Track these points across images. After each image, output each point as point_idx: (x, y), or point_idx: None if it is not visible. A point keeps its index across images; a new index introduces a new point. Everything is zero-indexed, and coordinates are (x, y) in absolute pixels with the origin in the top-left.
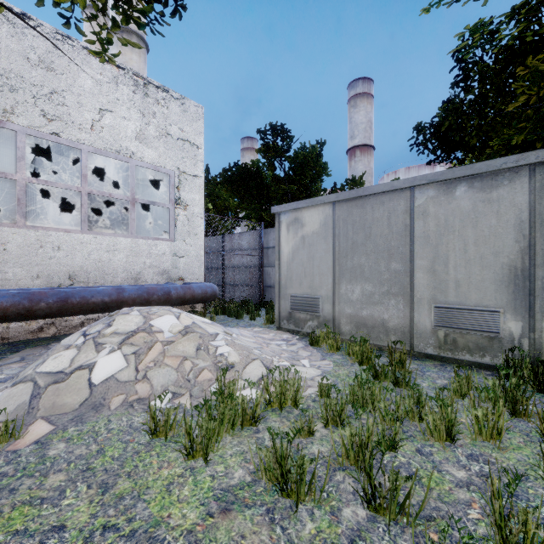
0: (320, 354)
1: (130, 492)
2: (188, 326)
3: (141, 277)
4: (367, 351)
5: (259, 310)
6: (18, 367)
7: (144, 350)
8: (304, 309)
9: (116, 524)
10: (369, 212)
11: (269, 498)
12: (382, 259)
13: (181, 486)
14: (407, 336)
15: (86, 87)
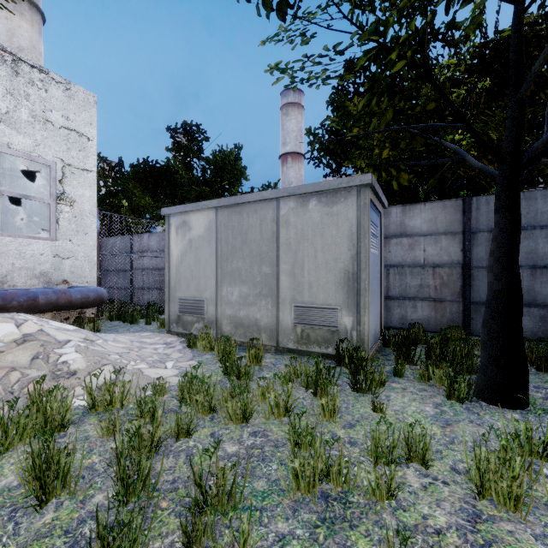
0: (191, 355)
1: None
2: (29, 334)
3: (8, 281)
4: (229, 349)
5: (158, 314)
6: None
7: None
8: (191, 312)
9: None
10: (245, 219)
11: (24, 498)
12: (255, 263)
13: None
14: (274, 333)
15: None
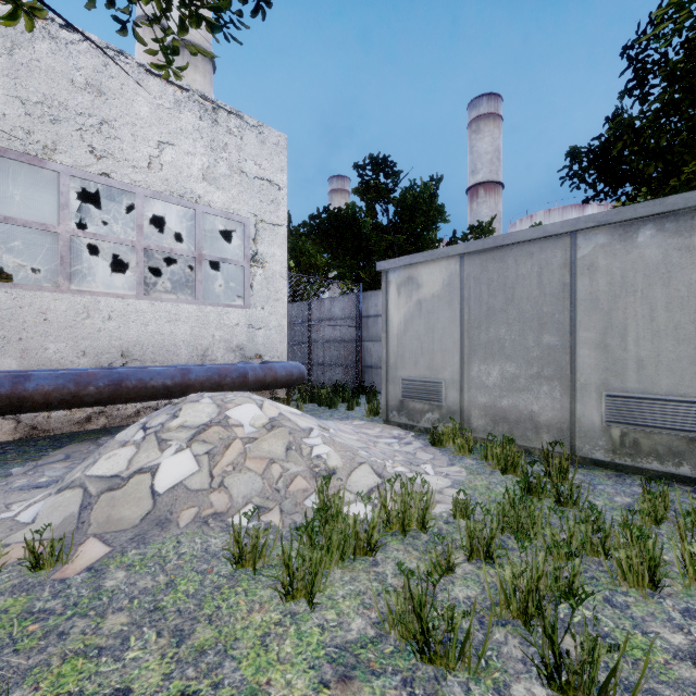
0: (445, 457)
1: (213, 645)
2: (274, 419)
3: (209, 354)
4: (513, 455)
5: (358, 398)
6: (62, 468)
7: (220, 449)
8: (421, 397)
9: (197, 690)
10: (511, 268)
11: (404, 663)
12: (529, 330)
13: (280, 639)
14: (566, 434)
15: (142, 114)
